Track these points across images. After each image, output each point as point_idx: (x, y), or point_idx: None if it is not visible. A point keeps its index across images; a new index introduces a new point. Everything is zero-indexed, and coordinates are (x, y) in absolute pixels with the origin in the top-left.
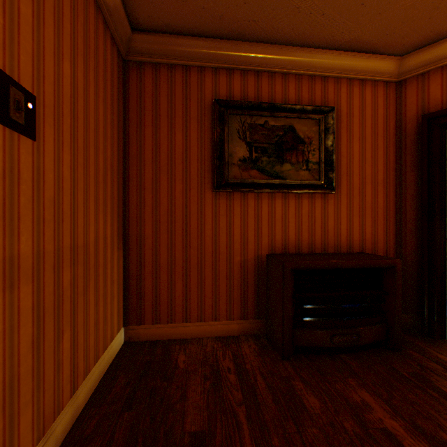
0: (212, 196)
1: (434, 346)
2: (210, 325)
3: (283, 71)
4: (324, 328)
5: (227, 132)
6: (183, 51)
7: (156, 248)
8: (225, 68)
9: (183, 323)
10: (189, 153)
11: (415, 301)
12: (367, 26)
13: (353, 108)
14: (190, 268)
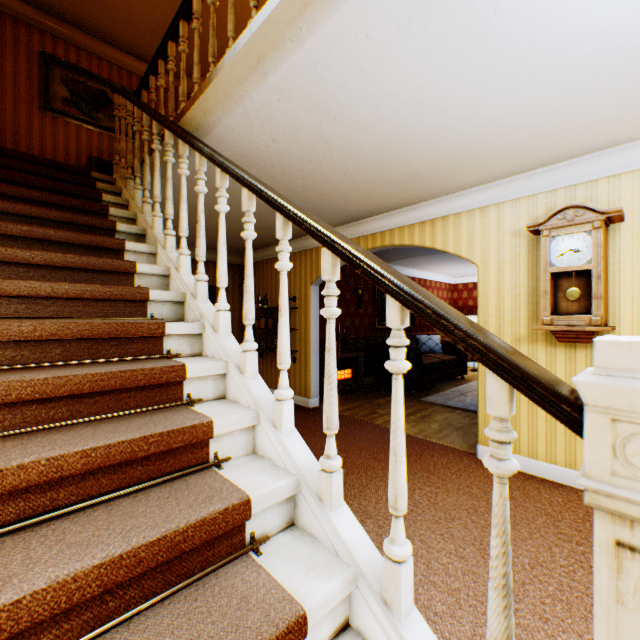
0: (41, 115)
1: None
2: None
3: (99, 56)
4: None
5: (54, 77)
6: (15, 8)
7: None
8: (52, 35)
9: None
10: (20, 79)
11: None
12: (148, 52)
13: None
14: None
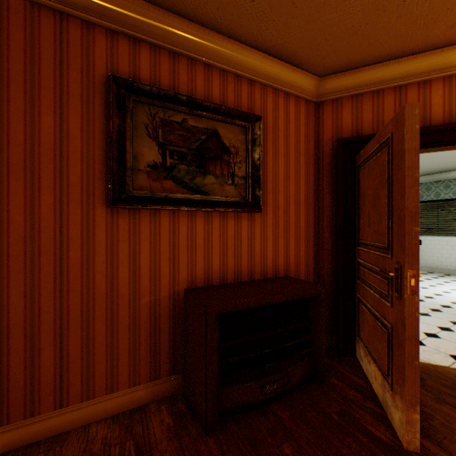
0: (107, 214)
1: (350, 367)
2: (104, 402)
3: (206, 61)
4: (254, 379)
5: (130, 124)
6: None
7: (1, 299)
8: (127, 35)
9: (55, 410)
10: (67, 147)
11: (331, 320)
12: (295, 33)
13: (279, 121)
14: (68, 323)
